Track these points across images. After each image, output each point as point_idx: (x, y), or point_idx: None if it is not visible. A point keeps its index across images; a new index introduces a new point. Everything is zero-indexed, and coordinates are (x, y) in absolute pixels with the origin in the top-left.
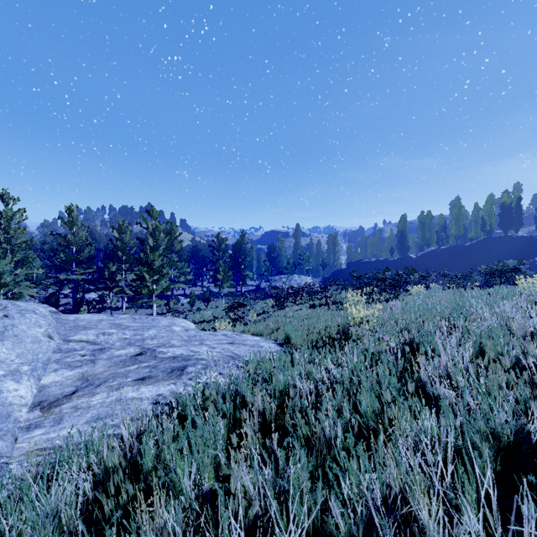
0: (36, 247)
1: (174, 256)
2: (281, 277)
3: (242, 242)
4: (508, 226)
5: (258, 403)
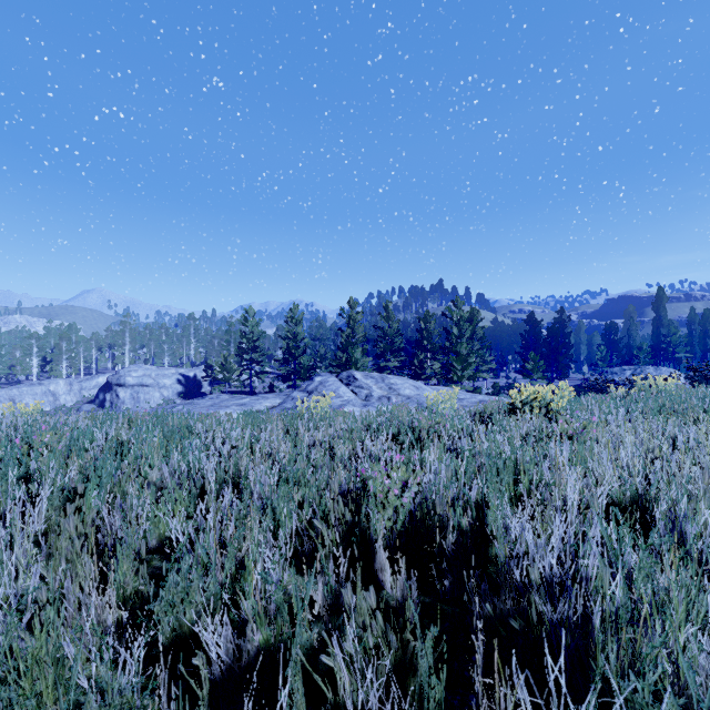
0: None
1: (475, 343)
2: (623, 368)
3: (562, 323)
4: None
5: None
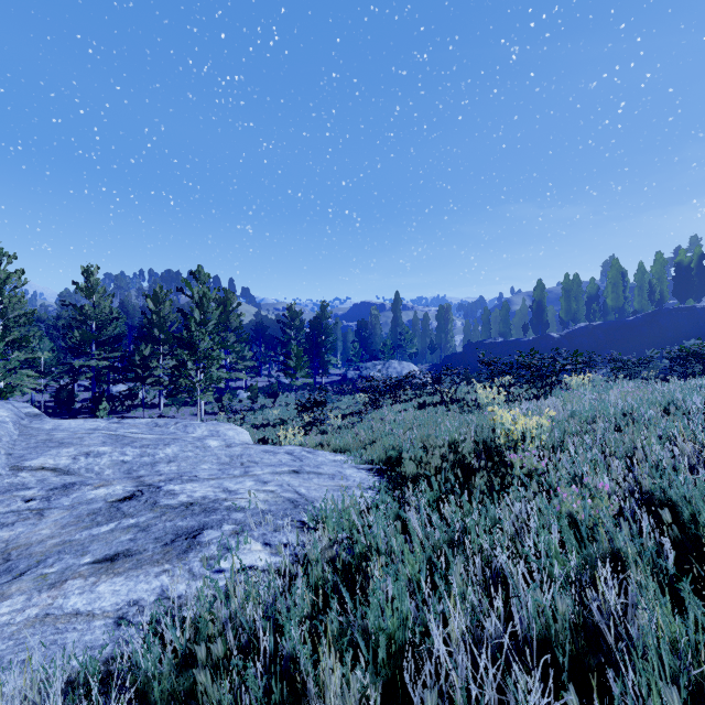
0: (49, 323)
1: (229, 335)
2: (375, 363)
3: (323, 317)
4: (685, 295)
5: (332, 698)
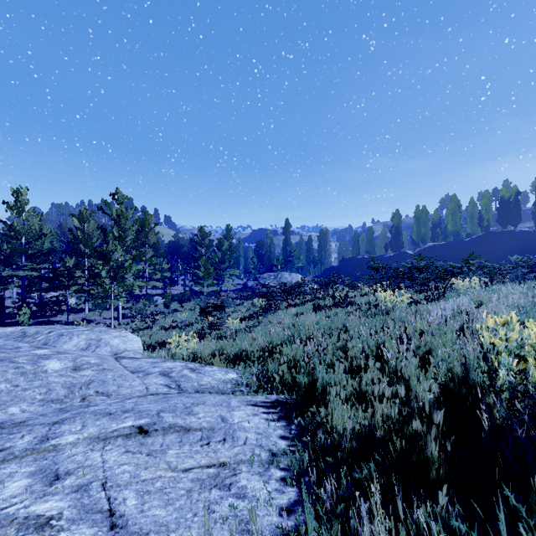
0: None
1: (148, 250)
2: (270, 274)
3: (228, 237)
4: (506, 222)
5: None
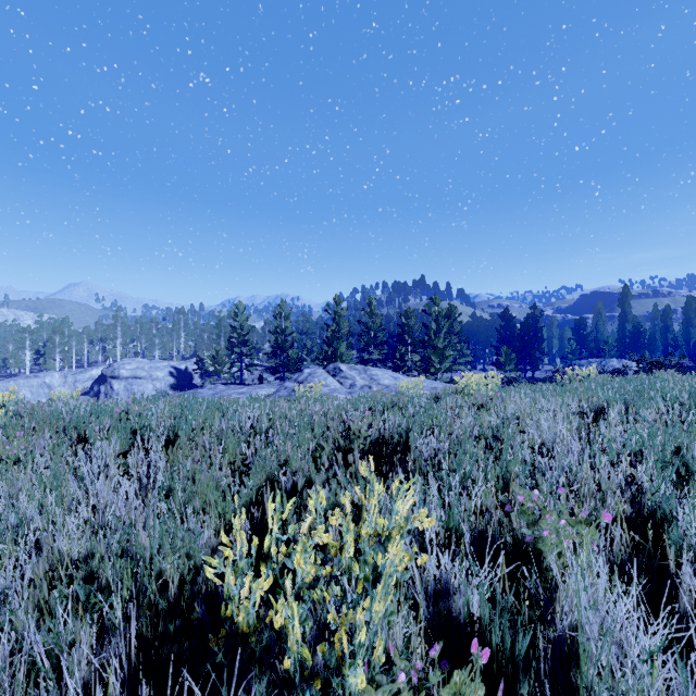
0: None
1: (453, 338)
2: (590, 361)
3: (534, 318)
4: None
5: None
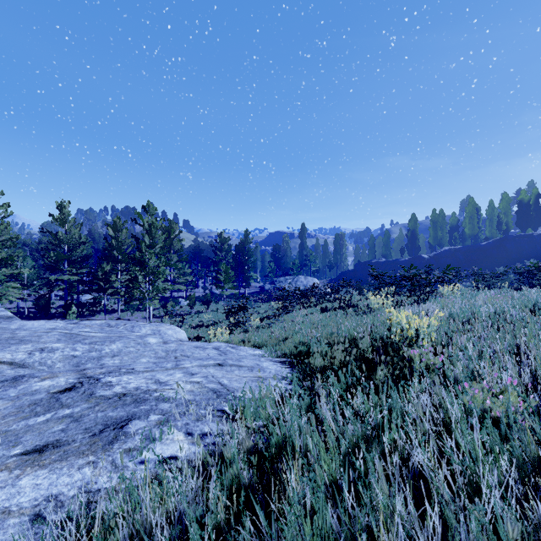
0: (32, 247)
1: (173, 255)
2: (286, 278)
3: (246, 242)
4: (526, 225)
5: None
